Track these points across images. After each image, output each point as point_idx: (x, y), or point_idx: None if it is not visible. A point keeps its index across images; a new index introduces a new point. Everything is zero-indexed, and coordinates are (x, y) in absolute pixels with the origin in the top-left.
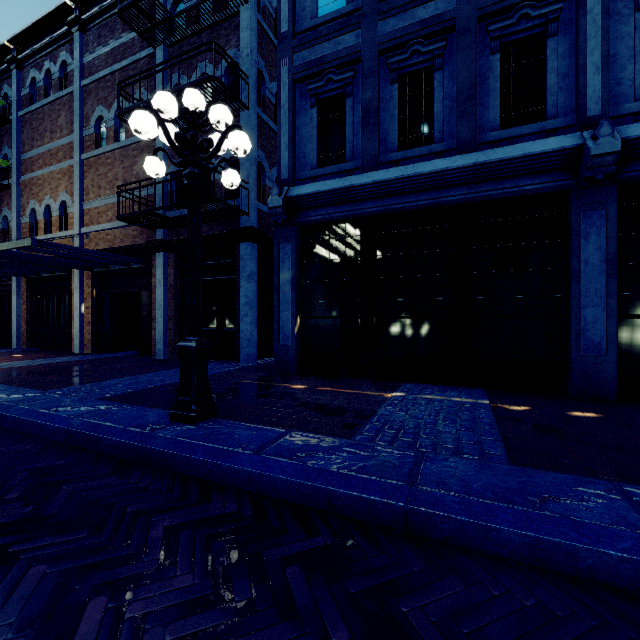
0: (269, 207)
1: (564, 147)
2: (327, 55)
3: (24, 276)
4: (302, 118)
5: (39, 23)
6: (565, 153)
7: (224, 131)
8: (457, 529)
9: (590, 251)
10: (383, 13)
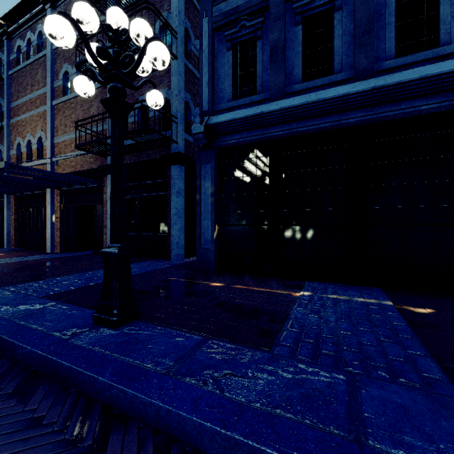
0: (192, 133)
1: None
2: (241, 5)
3: (12, 194)
4: (220, 60)
5: (22, 3)
6: None
7: (144, 44)
8: None
9: None
10: None
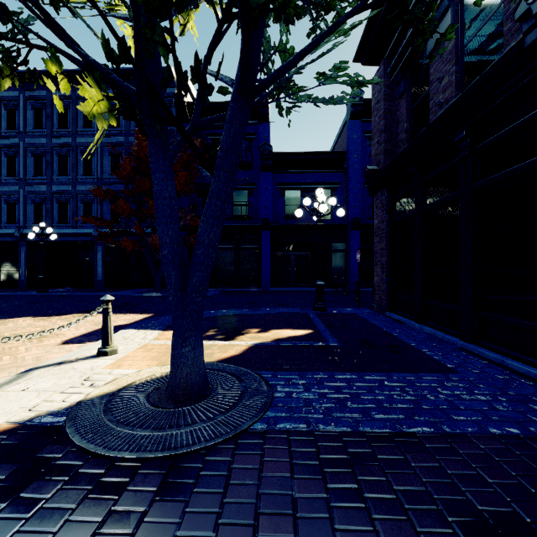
0: None
1: (12, 233)
2: None
3: None
4: None
5: None
6: (13, 234)
7: None
8: None
9: (23, 255)
10: None
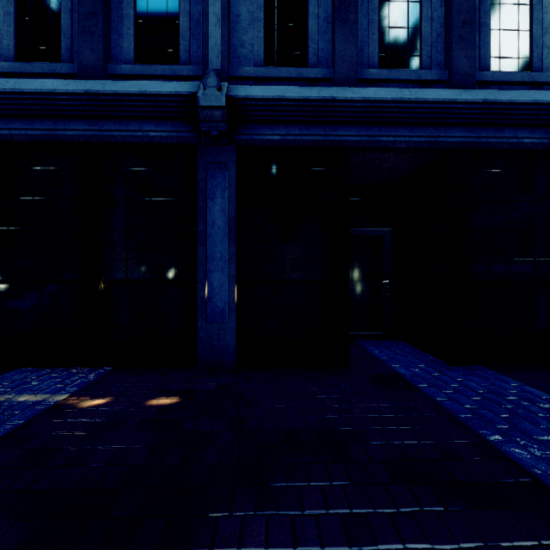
0: None
1: (179, 92)
2: None
3: None
4: None
5: None
6: (182, 100)
7: None
8: None
9: (216, 213)
10: None
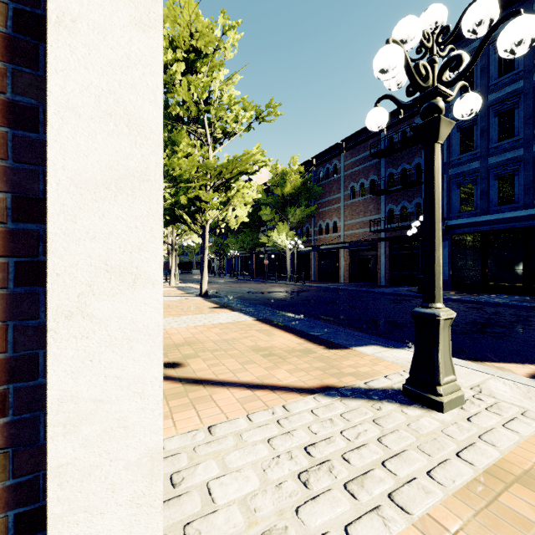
0: None
1: None
2: (464, 171)
3: (317, 251)
4: (453, 193)
5: (325, 151)
6: None
7: None
8: (482, 303)
9: None
10: (490, 155)
